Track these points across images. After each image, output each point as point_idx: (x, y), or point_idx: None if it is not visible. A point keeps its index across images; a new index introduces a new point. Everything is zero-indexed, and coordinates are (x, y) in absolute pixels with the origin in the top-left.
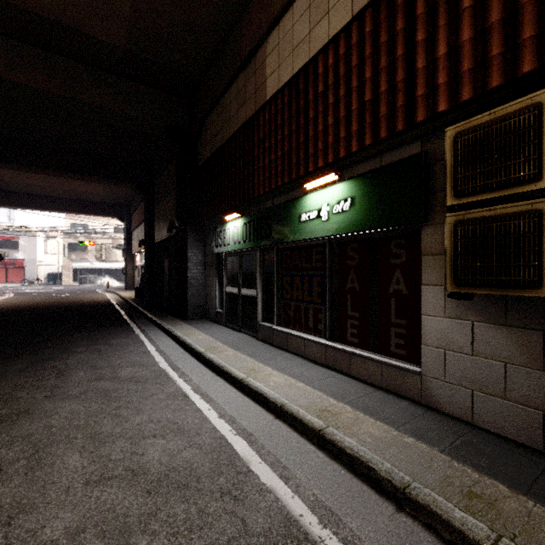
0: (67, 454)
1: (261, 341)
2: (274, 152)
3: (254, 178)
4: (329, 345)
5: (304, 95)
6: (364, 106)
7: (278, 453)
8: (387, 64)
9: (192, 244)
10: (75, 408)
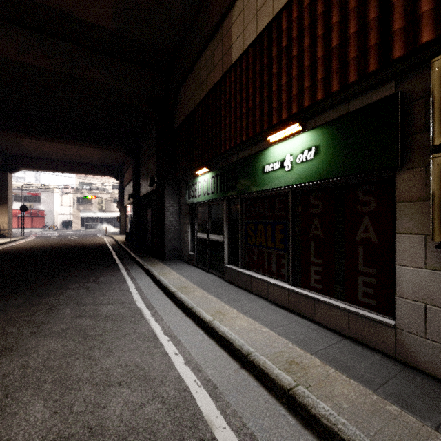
0: (32, 401)
1: (228, 282)
2: (239, 109)
3: (221, 135)
4: (293, 290)
5: (267, 53)
6: (331, 52)
7: (244, 414)
8: (356, 4)
9: (168, 196)
10: (53, 346)
